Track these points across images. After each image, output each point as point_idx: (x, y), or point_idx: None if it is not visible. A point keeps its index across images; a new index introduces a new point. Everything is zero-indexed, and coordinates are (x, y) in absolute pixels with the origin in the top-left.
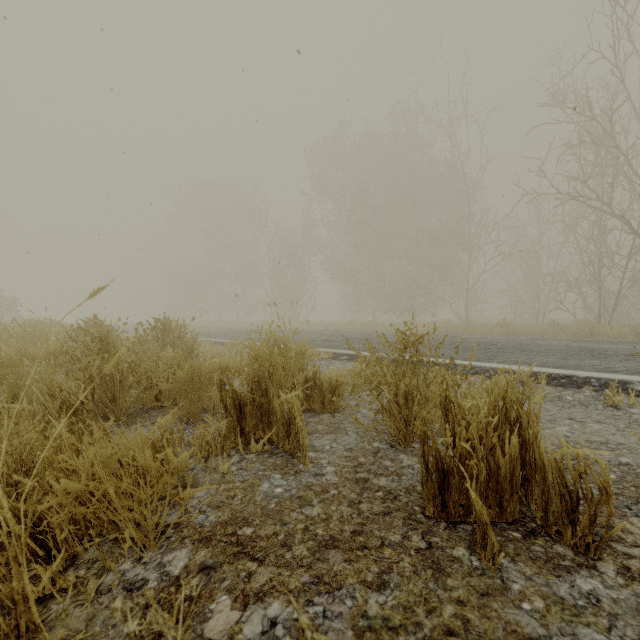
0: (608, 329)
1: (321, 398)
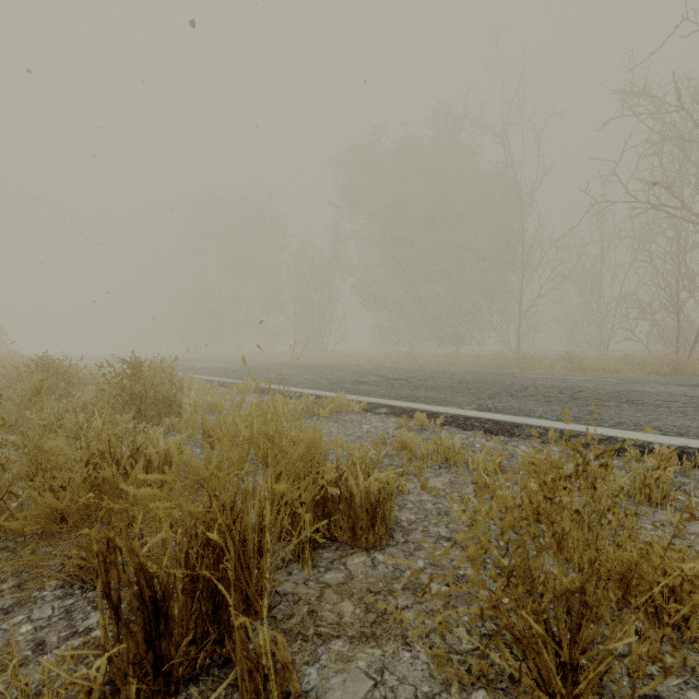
0: (697, 364)
1: (350, 520)
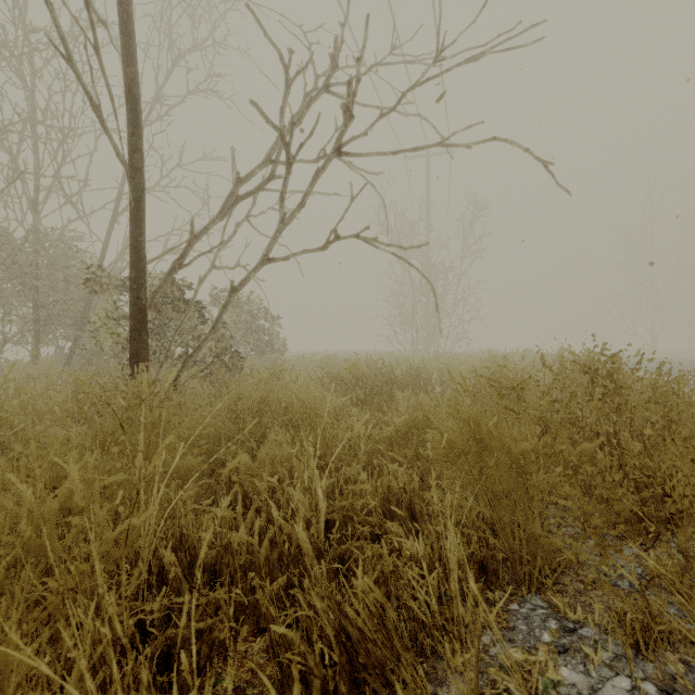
0: None
1: None
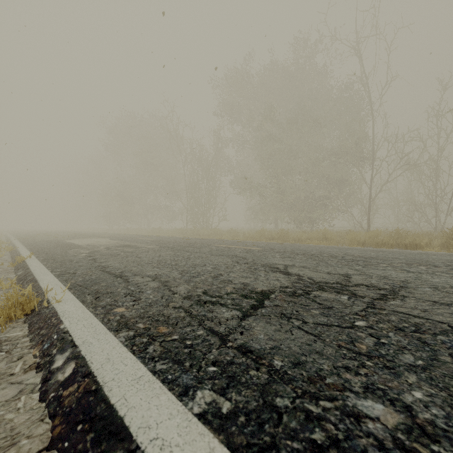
0: None
1: None
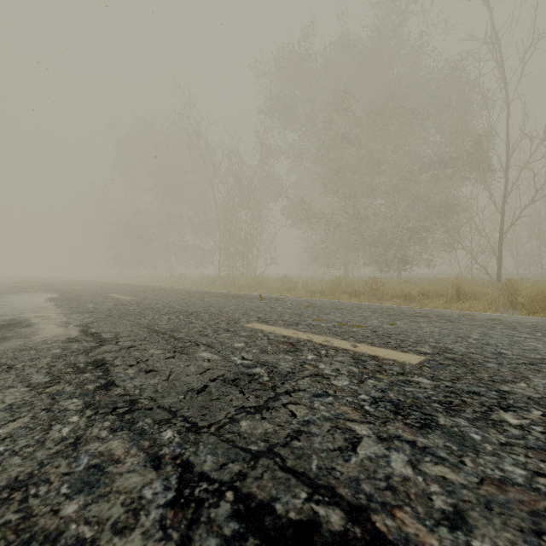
0: None
1: None
